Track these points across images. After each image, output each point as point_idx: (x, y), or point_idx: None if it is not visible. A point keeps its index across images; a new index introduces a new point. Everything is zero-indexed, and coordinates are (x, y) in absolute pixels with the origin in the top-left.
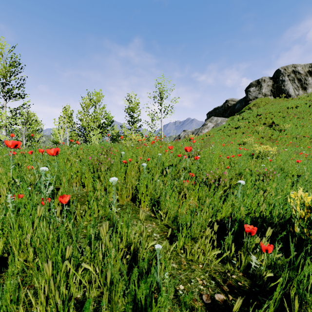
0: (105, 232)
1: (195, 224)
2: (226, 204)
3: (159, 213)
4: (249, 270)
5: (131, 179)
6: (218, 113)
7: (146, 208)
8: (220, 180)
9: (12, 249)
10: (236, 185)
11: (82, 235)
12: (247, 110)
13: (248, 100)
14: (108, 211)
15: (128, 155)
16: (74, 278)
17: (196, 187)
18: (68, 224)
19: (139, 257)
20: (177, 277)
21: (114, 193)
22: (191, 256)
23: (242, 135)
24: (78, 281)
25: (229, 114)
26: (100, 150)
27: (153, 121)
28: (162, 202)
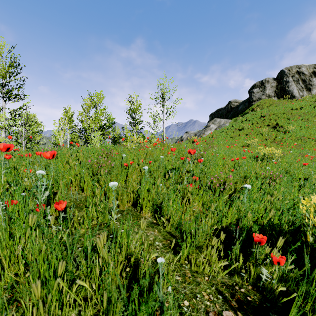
0: (102, 245)
1: (200, 231)
2: (232, 210)
3: (161, 219)
4: (259, 283)
5: (132, 183)
6: (221, 115)
7: (147, 214)
8: (225, 184)
9: (2, 262)
10: (241, 189)
11: (79, 244)
12: (250, 111)
13: (252, 101)
14: (108, 218)
15: (130, 157)
16: (68, 295)
17: (200, 192)
18: (62, 234)
19: (140, 268)
20: (181, 291)
21: (114, 198)
22: (196, 267)
23: (245, 137)
24: (72, 298)
25: (233, 115)
26: (100, 152)
27: (155, 123)
28: (164, 207)
